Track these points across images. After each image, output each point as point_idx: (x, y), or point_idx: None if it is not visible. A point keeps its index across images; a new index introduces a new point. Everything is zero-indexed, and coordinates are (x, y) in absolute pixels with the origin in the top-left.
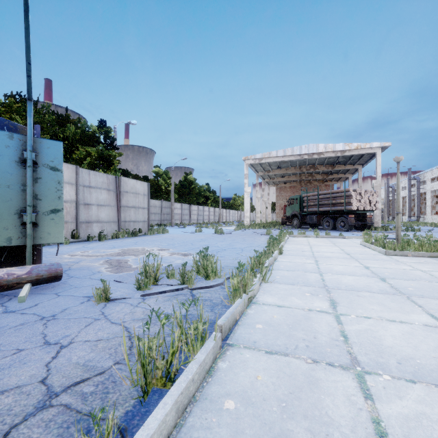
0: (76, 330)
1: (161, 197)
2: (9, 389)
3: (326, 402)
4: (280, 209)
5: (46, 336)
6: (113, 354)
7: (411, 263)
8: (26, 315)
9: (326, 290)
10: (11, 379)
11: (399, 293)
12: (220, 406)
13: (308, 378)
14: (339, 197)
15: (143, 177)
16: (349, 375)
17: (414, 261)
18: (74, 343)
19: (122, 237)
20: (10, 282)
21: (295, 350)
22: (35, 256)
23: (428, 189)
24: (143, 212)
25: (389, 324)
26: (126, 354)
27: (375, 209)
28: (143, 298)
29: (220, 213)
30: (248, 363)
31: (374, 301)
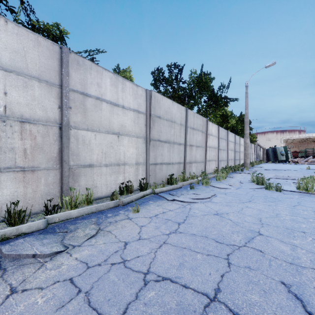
0: None
1: None
2: None
3: None
4: None
5: None
6: None
7: None
8: None
9: None
10: None
11: None
12: None
13: None
14: None
15: None
16: None
17: None
18: None
19: None
20: None
21: None
22: None
23: None
24: None
25: None
26: None
27: None
28: None
29: None
30: None
31: None
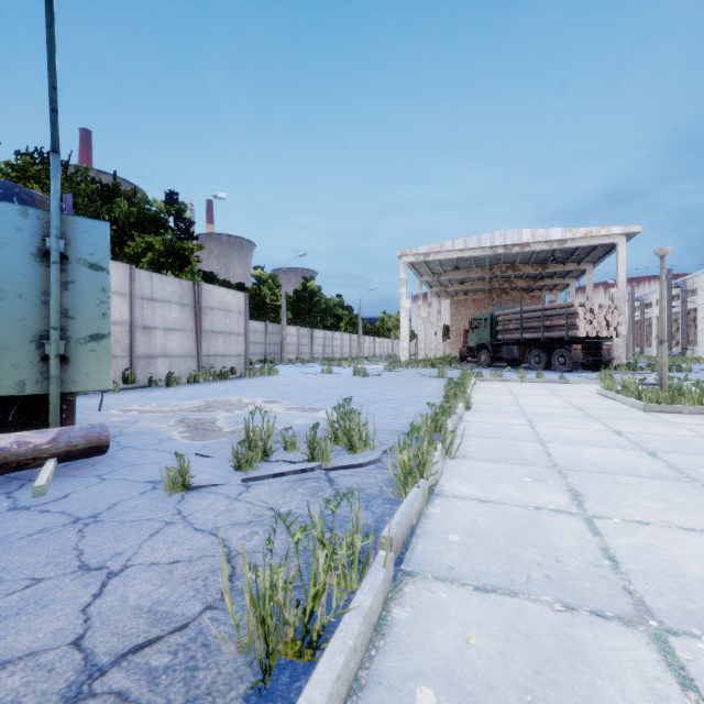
0: (135, 544)
1: (266, 317)
2: (16, 659)
3: (610, 694)
4: (457, 335)
5: (82, 554)
6: (202, 590)
7: (692, 426)
8: (48, 514)
9: (557, 472)
10: (19, 638)
11: (687, 479)
12: (407, 699)
13: (564, 641)
14: (557, 316)
15: (236, 285)
16: (638, 636)
17: (695, 421)
18: (132, 568)
19: (204, 380)
20: (22, 457)
21: (528, 584)
22: (65, 412)
23: (701, 304)
24: (237, 341)
25: (685, 535)
26: (229, 595)
27: (616, 335)
28: (246, 485)
29: (359, 342)
30: (447, 609)
31: (646, 492)
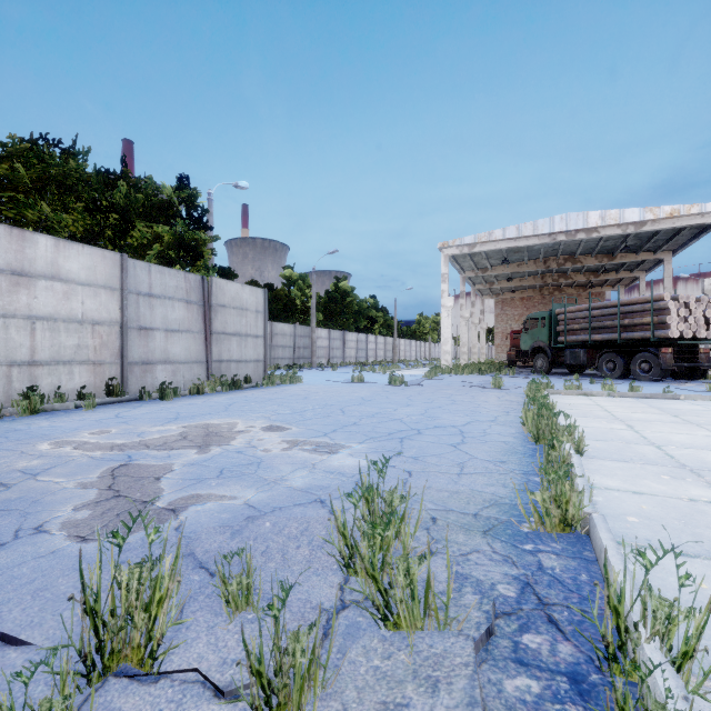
0: None
1: (295, 319)
2: None
3: None
4: (502, 338)
5: None
6: None
7: None
8: None
9: None
10: None
11: None
12: None
13: None
14: (639, 312)
15: (265, 285)
16: None
17: None
18: None
19: (211, 391)
20: None
21: None
22: None
23: None
24: (255, 344)
25: None
26: None
27: None
28: None
29: (394, 345)
30: None
31: None
